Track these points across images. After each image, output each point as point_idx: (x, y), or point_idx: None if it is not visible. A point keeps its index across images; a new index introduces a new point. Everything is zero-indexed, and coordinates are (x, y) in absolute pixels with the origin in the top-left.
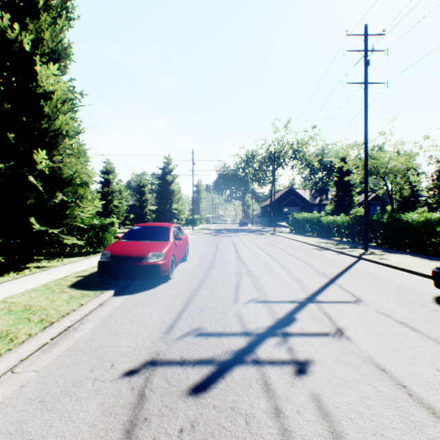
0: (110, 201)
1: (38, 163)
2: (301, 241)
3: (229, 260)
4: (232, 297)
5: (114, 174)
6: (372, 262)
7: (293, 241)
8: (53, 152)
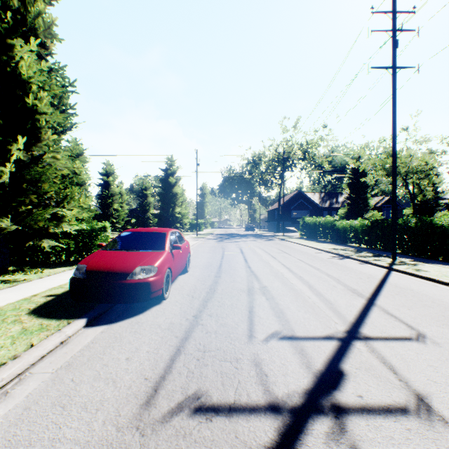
0: (110, 205)
1: (10, 156)
2: (315, 248)
3: (238, 272)
4: (245, 329)
5: (114, 177)
6: (408, 274)
7: (306, 248)
8: (30, 145)
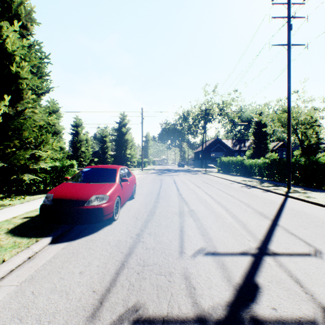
0: (79, 148)
1: None
2: (229, 180)
3: (172, 198)
4: (176, 246)
5: (82, 127)
6: (301, 200)
7: (222, 180)
8: (15, 102)
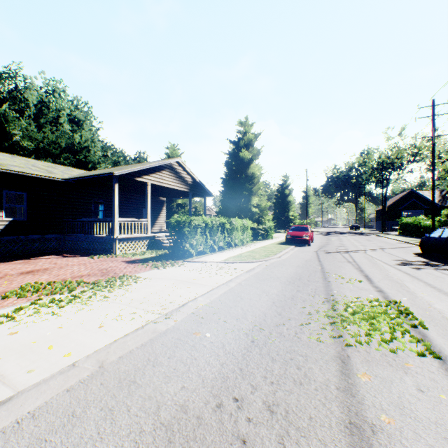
0: None
1: (252, 202)
2: (395, 239)
3: (335, 244)
4: (334, 249)
5: None
6: None
7: (388, 239)
8: (253, 196)
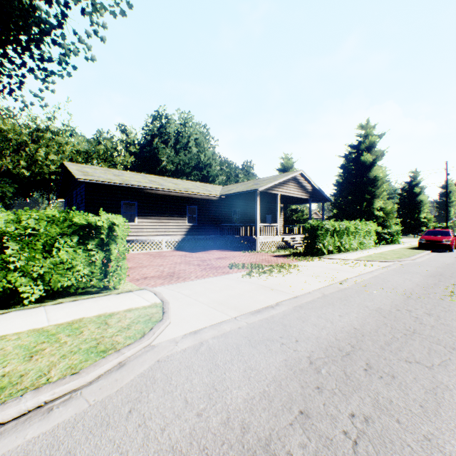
0: None
1: (374, 205)
2: None
3: None
4: None
5: None
6: None
7: None
8: (375, 199)
